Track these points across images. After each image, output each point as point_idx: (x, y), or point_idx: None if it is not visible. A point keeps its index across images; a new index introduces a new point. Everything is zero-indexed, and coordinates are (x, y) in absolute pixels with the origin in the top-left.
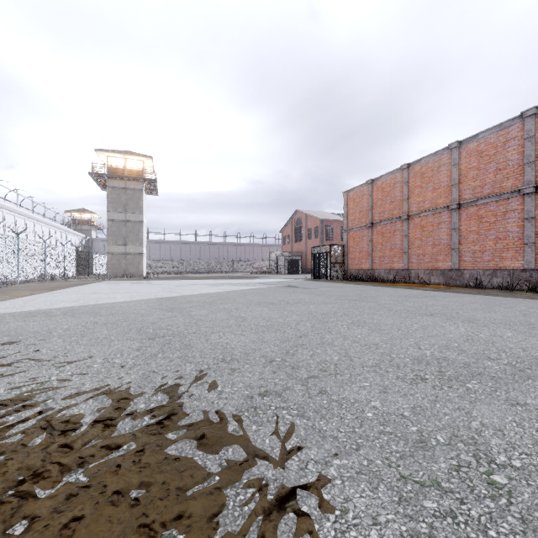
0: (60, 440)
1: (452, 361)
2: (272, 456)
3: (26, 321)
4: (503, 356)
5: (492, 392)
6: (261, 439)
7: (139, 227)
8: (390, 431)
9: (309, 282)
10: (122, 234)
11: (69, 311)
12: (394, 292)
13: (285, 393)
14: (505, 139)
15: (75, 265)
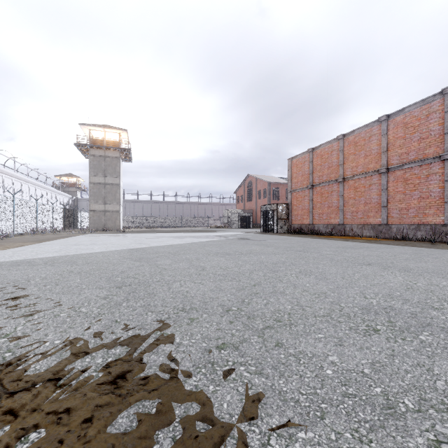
0: (6, 405)
1: (399, 310)
2: (231, 426)
3: (10, 270)
4: (445, 306)
5: (446, 345)
6: (219, 403)
7: (116, 189)
8: (353, 393)
9: (259, 235)
10: (102, 195)
11: (50, 261)
12: (333, 243)
13: (242, 346)
14: (428, 112)
15: (62, 220)
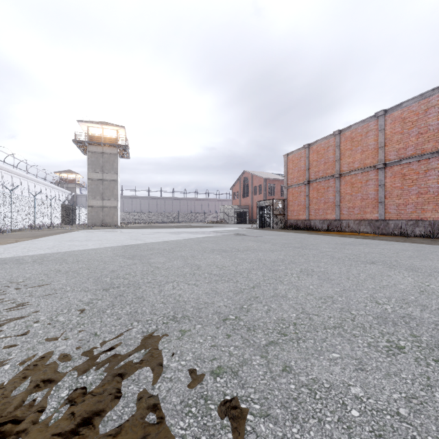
0: None
1: (419, 319)
2: None
3: None
4: None
5: None
6: None
7: (113, 185)
8: None
9: (255, 231)
10: (100, 191)
11: (40, 258)
12: (331, 239)
13: (242, 371)
14: (426, 107)
15: (60, 216)
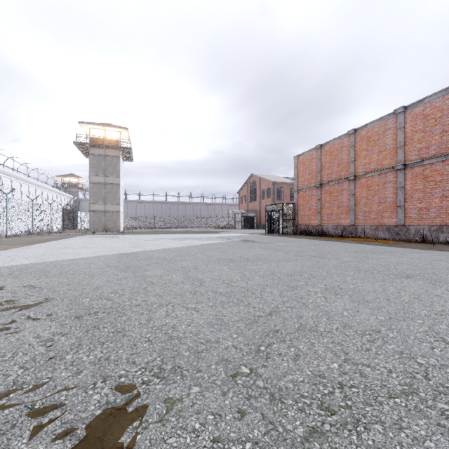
0: None
1: None
2: None
3: None
4: None
5: None
6: None
7: (116, 188)
8: None
9: (264, 237)
10: (102, 195)
11: (19, 270)
12: (348, 247)
13: None
14: None
15: (61, 221)
